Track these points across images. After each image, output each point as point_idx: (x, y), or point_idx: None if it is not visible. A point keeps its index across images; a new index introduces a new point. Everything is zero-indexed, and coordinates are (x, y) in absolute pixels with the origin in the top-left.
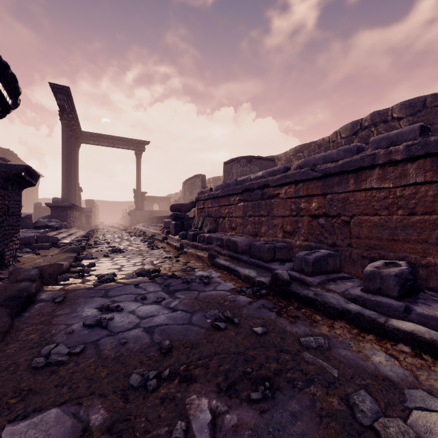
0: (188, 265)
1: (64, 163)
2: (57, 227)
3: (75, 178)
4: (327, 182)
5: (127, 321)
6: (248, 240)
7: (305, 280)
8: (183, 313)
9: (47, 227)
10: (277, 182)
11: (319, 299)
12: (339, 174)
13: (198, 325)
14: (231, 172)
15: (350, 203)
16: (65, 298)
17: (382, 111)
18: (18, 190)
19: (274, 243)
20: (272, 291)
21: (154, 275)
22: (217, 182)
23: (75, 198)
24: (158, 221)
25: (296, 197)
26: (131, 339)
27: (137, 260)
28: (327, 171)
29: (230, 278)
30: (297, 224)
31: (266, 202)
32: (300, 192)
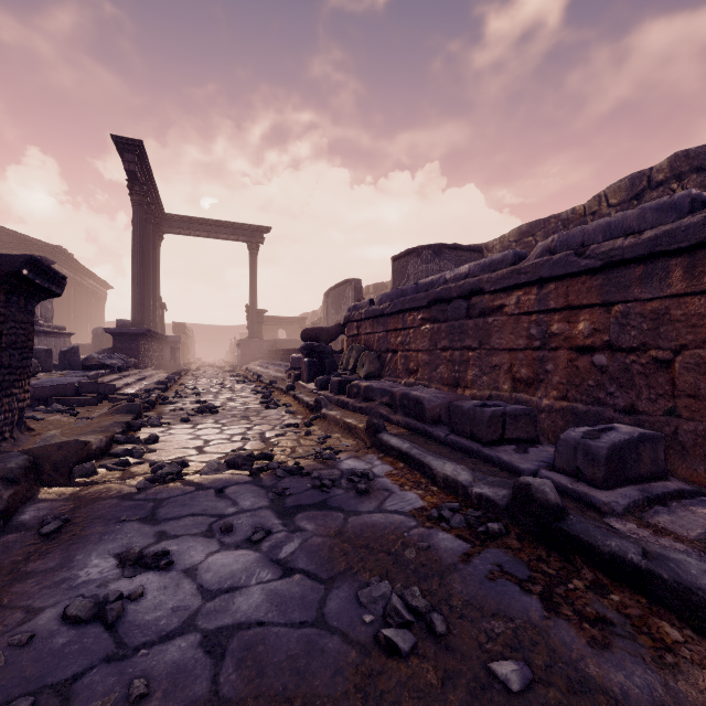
0: (328, 443)
1: (136, 264)
2: (121, 367)
3: (155, 289)
4: (614, 278)
5: (171, 606)
6: (443, 396)
7: (590, 497)
8: (307, 584)
9: (103, 367)
10: (500, 283)
11: (664, 574)
12: (645, 261)
13: (339, 631)
14: (406, 272)
15: (674, 321)
16: (67, 522)
17: (695, 151)
18: (26, 303)
19: (500, 404)
20: (516, 524)
21: (258, 467)
22: (381, 292)
23: (155, 321)
24: (283, 357)
25: (541, 311)
26: (162, 677)
27: (237, 429)
28: (615, 255)
29: (412, 481)
30: (543, 366)
31: (476, 322)
32: (549, 301)
